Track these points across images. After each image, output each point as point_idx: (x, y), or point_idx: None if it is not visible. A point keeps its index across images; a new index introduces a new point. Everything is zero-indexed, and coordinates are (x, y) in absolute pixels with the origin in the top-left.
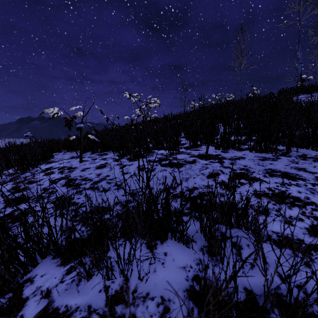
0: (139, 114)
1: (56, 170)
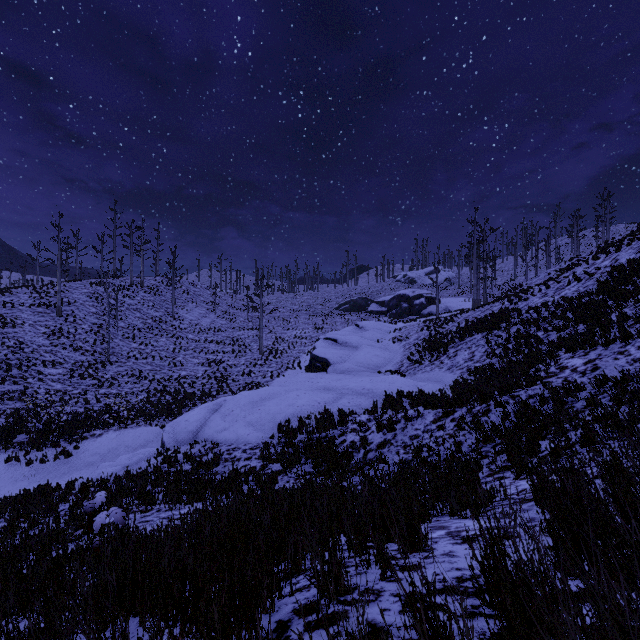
0: None
1: None
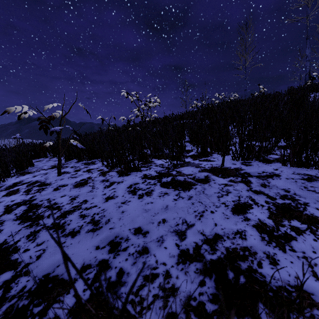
0: (138, 114)
1: (24, 187)
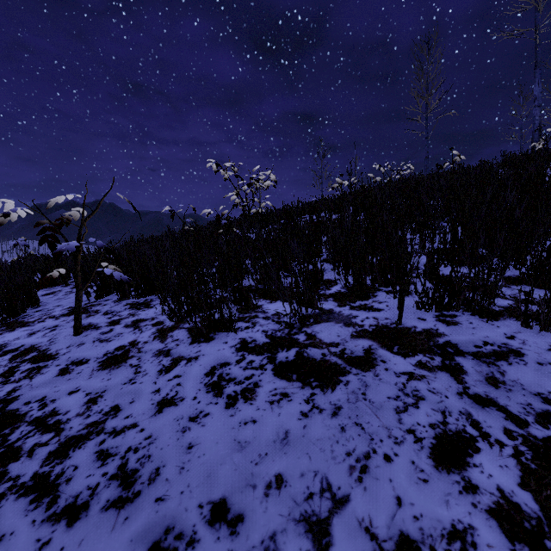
0: (237, 202)
1: (3, 363)
